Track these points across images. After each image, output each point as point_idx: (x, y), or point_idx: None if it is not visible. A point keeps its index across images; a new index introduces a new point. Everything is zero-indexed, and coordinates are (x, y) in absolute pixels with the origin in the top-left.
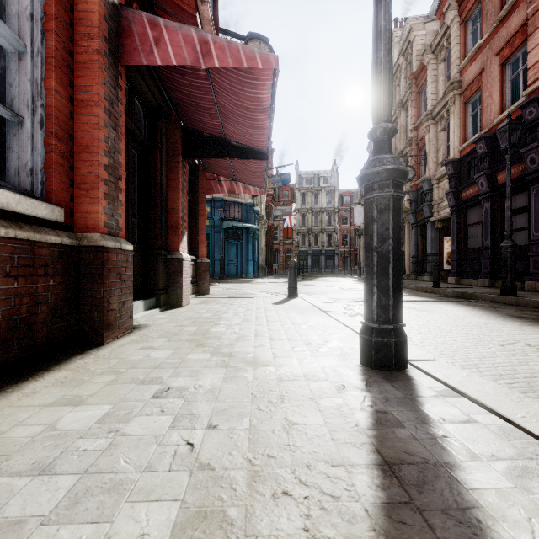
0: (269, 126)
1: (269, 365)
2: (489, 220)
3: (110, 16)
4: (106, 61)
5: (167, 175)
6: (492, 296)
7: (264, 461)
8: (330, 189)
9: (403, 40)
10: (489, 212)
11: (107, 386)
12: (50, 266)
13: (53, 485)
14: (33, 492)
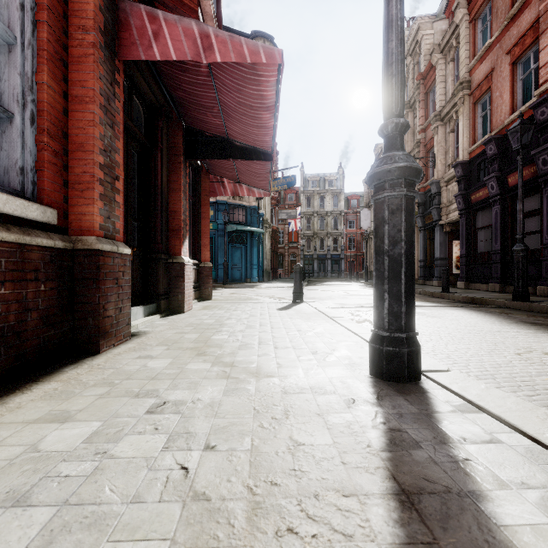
0: (273, 126)
1: (273, 376)
2: (500, 223)
3: (107, 8)
4: (102, 55)
5: (168, 176)
6: (503, 302)
7: (267, 490)
8: (336, 192)
9: (411, 39)
10: (500, 215)
11: (98, 400)
12: (41, 271)
13: (26, 520)
14: (2, 528)
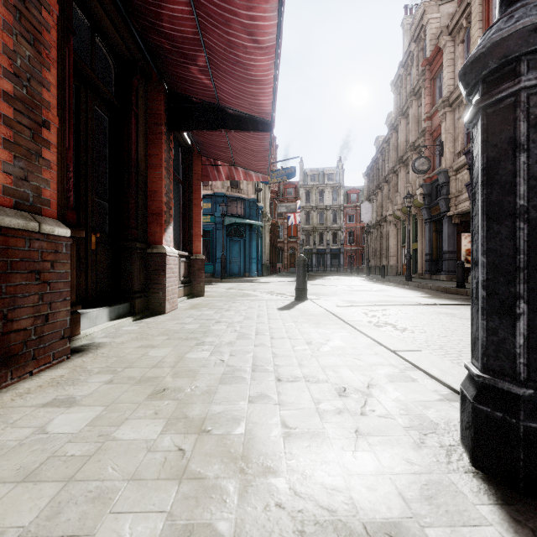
0: (273, 79)
1: (277, 473)
2: None
3: None
4: None
5: (146, 149)
6: None
7: None
8: (335, 187)
9: (415, 26)
10: None
11: None
12: None
13: None
14: None
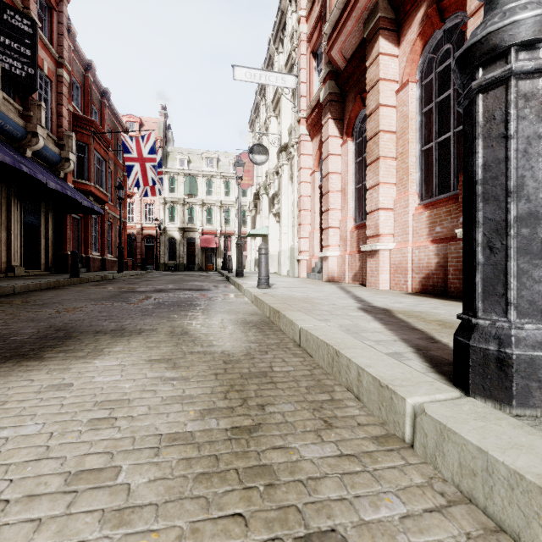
0: None
1: None
2: None
3: None
4: None
5: None
6: None
7: None
8: None
9: None
10: None
11: None
12: None
13: None
14: None
